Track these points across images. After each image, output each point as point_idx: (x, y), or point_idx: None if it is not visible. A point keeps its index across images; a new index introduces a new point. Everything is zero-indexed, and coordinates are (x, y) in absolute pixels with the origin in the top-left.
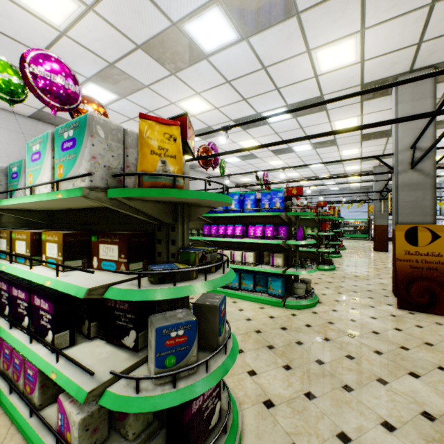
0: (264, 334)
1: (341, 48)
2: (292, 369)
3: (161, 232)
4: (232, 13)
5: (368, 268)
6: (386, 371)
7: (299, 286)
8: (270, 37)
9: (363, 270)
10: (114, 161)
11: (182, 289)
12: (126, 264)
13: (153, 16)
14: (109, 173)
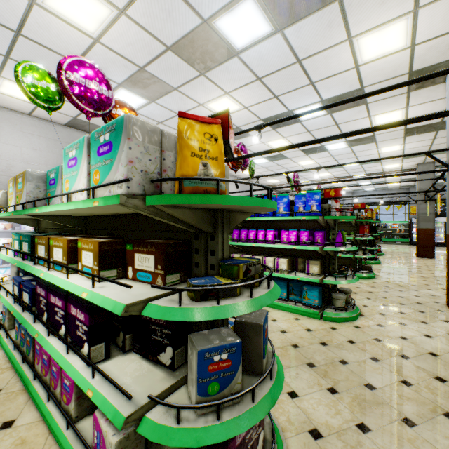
0: (302, 349)
1: (388, 33)
2: (338, 393)
3: (199, 240)
4: (266, 4)
5: (413, 276)
6: None
7: (338, 296)
8: (307, 26)
9: (408, 279)
10: (151, 165)
11: (226, 308)
12: (163, 276)
13: (184, 15)
14: (146, 178)
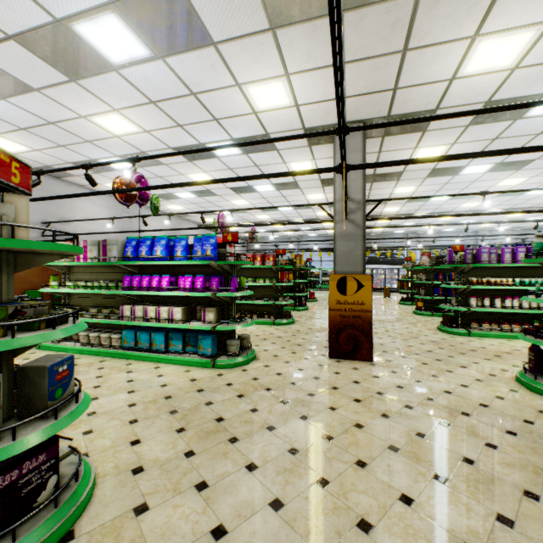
0: (174, 399)
1: (272, 89)
2: (185, 431)
3: None
4: (135, 25)
5: (327, 320)
6: (281, 418)
7: (232, 342)
8: (191, 61)
9: (321, 322)
10: None
11: None
12: None
13: (24, 4)
14: None
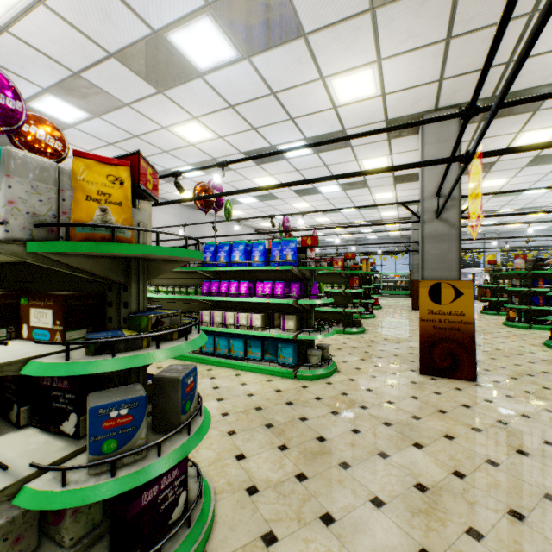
0: (265, 410)
1: (359, 79)
2: (288, 449)
3: (113, 292)
4: (227, 26)
5: (400, 329)
6: (391, 444)
7: (313, 352)
8: (276, 58)
9: (395, 332)
10: (43, 206)
11: (122, 360)
12: (62, 333)
13: (127, 20)
14: (34, 221)
